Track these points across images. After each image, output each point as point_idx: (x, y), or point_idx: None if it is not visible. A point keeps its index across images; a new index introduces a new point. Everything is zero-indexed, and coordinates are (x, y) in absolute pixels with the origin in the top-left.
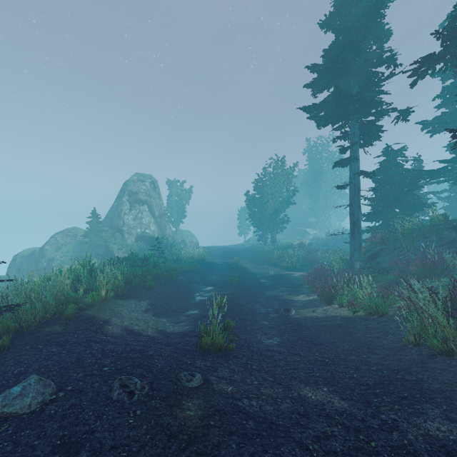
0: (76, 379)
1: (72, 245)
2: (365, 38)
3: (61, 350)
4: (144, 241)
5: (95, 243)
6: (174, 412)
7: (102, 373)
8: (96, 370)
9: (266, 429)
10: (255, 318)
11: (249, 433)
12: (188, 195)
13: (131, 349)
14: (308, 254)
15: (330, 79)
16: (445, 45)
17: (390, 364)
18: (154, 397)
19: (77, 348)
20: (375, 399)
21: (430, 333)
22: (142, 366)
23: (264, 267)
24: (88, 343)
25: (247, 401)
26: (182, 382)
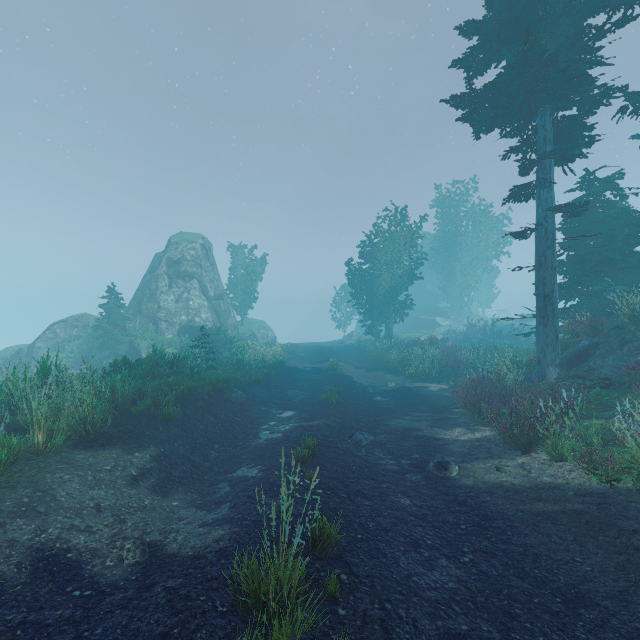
0: None
1: (80, 341)
2: None
3: None
4: (190, 335)
5: (113, 337)
6: None
7: None
8: None
9: None
10: (380, 488)
11: None
12: (260, 267)
13: None
14: (445, 355)
15: (502, 42)
16: None
17: None
18: None
19: None
20: None
21: None
22: None
23: (378, 375)
24: None
25: None
26: None
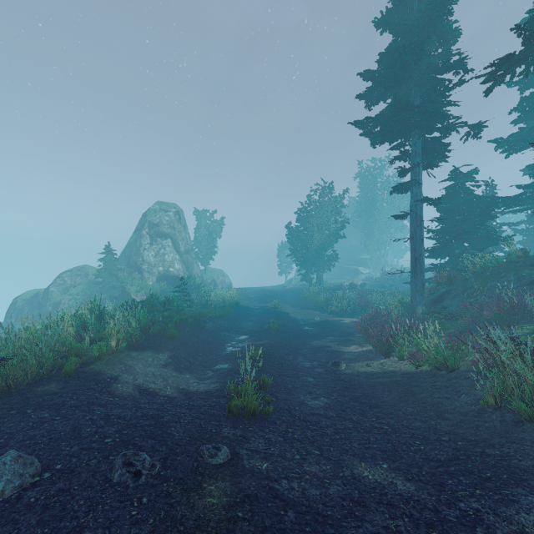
0: (69, 454)
1: (82, 286)
2: (429, 38)
3: (55, 415)
4: (167, 282)
5: (109, 283)
6: (191, 499)
7: (103, 446)
8: (95, 442)
9: (311, 522)
10: (298, 374)
11: (288, 529)
12: (219, 227)
13: (143, 414)
14: (360, 297)
15: (387, 88)
16: (528, 43)
17: (466, 433)
18: (167, 478)
19: (75, 413)
20: (449, 480)
21: (516, 394)
22: (154, 437)
23: (309, 312)
24: (90, 407)
25: (286, 483)
26: (204, 457)
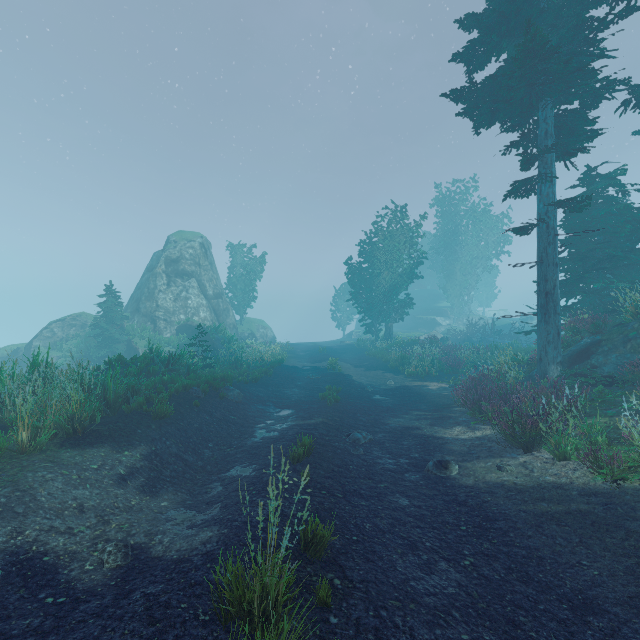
0: None
1: (77, 340)
2: None
3: None
4: (189, 334)
5: (110, 336)
6: None
7: None
8: None
9: None
10: (378, 488)
11: None
12: (259, 266)
13: None
14: (445, 354)
15: (503, 34)
16: None
17: None
18: None
19: None
20: None
21: None
22: None
23: (378, 374)
24: None
25: None
26: None
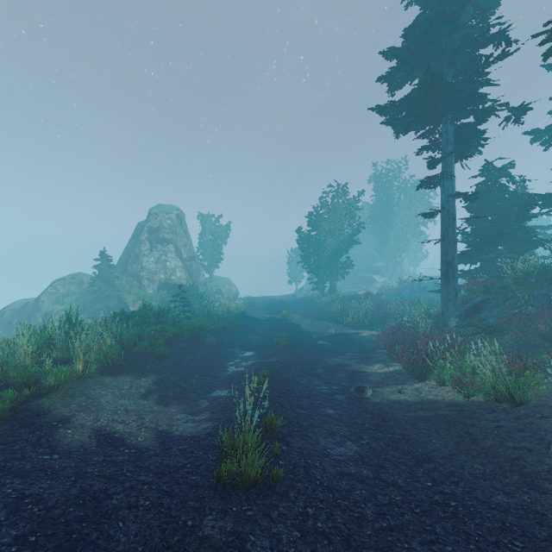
0: None
1: (76, 295)
2: (463, 7)
3: None
4: (168, 290)
5: (104, 292)
6: None
7: None
8: None
9: None
10: (314, 403)
11: None
12: (225, 233)
13: (81, 490)
14: (377, 307)
15: (414, 66)
16: None
17: None
18: None
19: None
20: None
21: None
22: (81, 548)
23: (322, 324)
24: (0, 478)
25: None
26: None
